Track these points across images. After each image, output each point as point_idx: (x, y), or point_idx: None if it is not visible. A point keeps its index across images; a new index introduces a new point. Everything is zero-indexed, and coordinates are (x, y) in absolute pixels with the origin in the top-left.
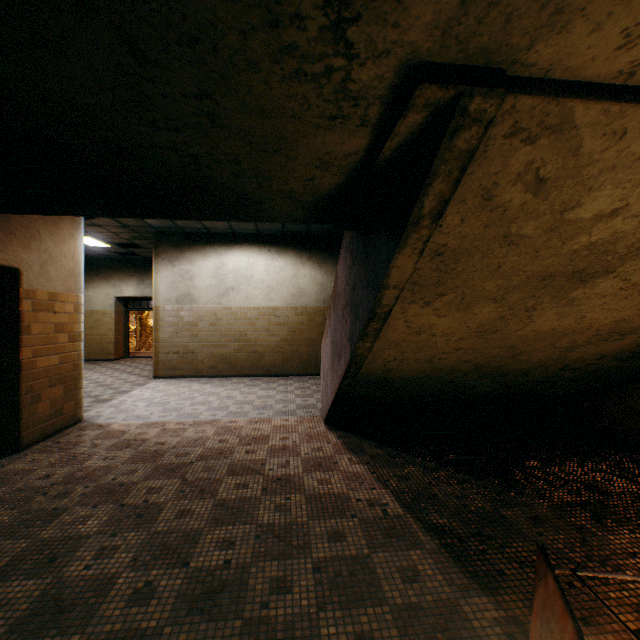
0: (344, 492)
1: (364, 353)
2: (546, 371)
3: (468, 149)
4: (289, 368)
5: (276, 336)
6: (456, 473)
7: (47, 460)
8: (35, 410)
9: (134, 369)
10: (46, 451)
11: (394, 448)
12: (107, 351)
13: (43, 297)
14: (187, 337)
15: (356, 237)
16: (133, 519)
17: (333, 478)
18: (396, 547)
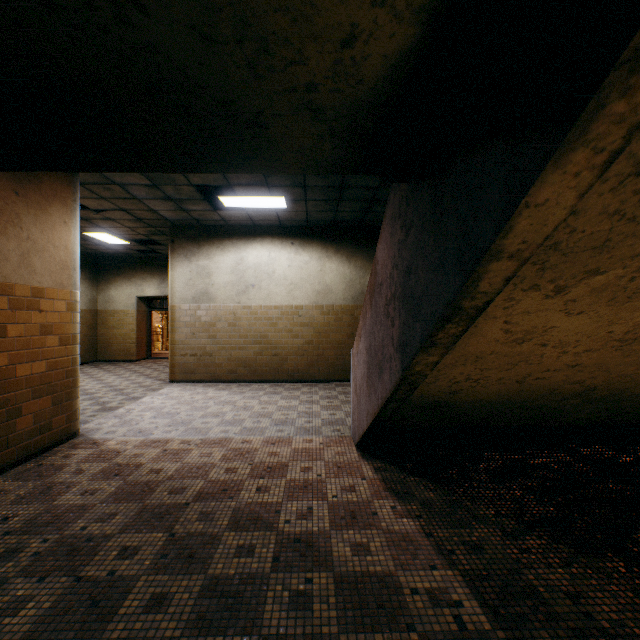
0: (391, 572)
1: (424, 370)
2: None
3: None
4: (314, 373)
5: (300, 338)
6: (552, 542)
7: (16, 492)
8: (13, 427)
9: (153, 371)
10: (21, 478)
11: (452, 491)
12: (129, 352)
13: (24, 293)
14: (204, 338)
15: (414, 190)
16: (84, 610)
17: (373, 543)
18: None
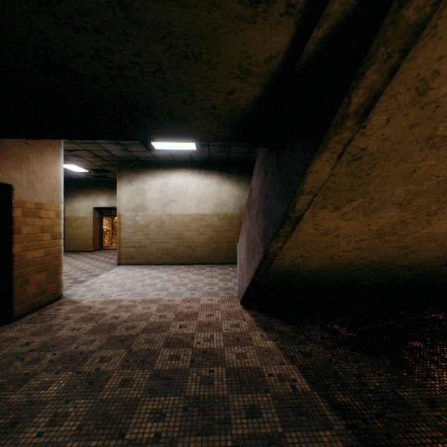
0: (258, 366)
1: (275, 251)
2: (429, 266)
3: (417, 21)
4: (214, 259)
5: (204, 235)
6: (351, 351)
7: (30, 329)
8: (24, 290)
9: (105, 258)
10: (31, 322)
11: (297, 326)
12: (87, 245)
13: (31, 206)
14: (141, 236)
15: (269, 152)
16: (85, 386)
17: (248, 353)
18: (307, 426)
